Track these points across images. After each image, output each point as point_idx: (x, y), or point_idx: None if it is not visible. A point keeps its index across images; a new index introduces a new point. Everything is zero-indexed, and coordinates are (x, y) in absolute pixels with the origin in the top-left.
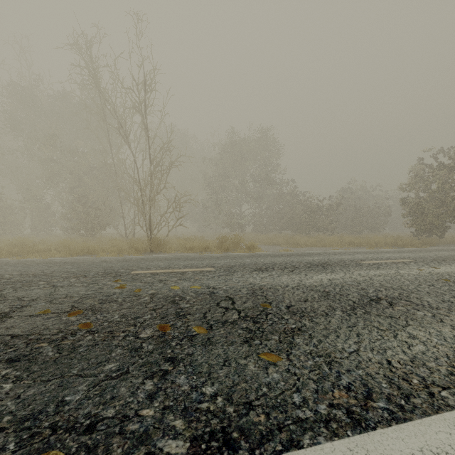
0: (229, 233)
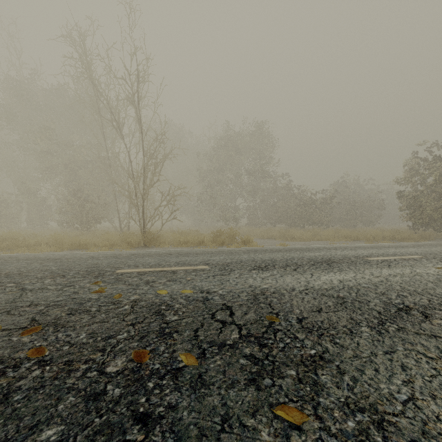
0: (223, 227)
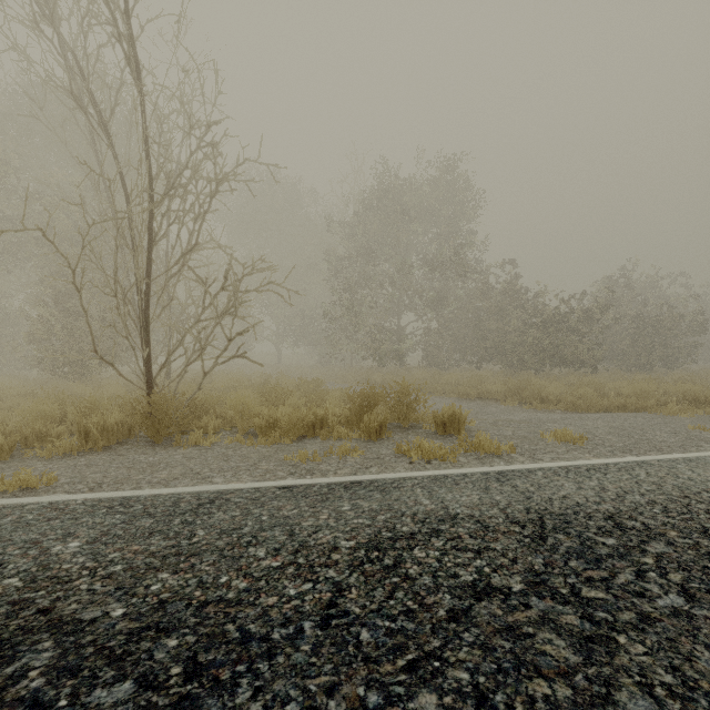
0: (376, 368)
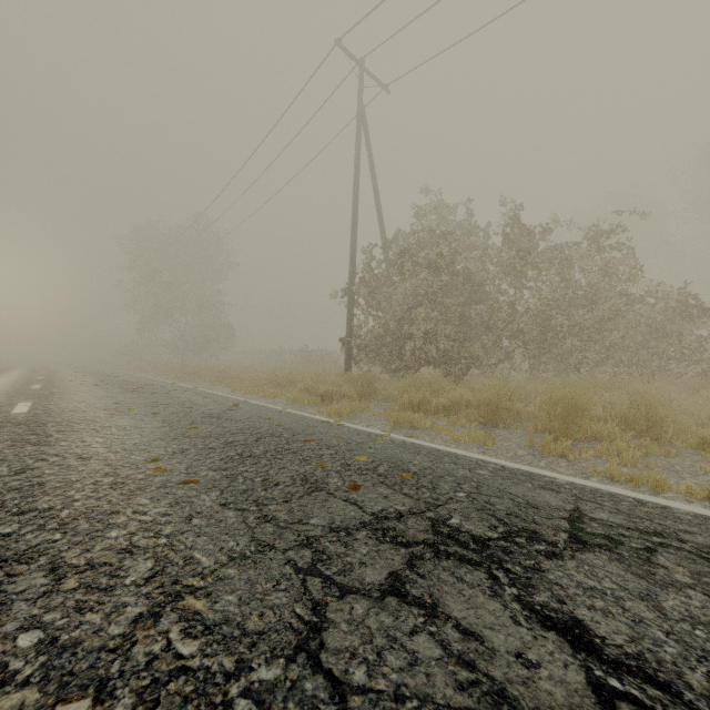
0: None
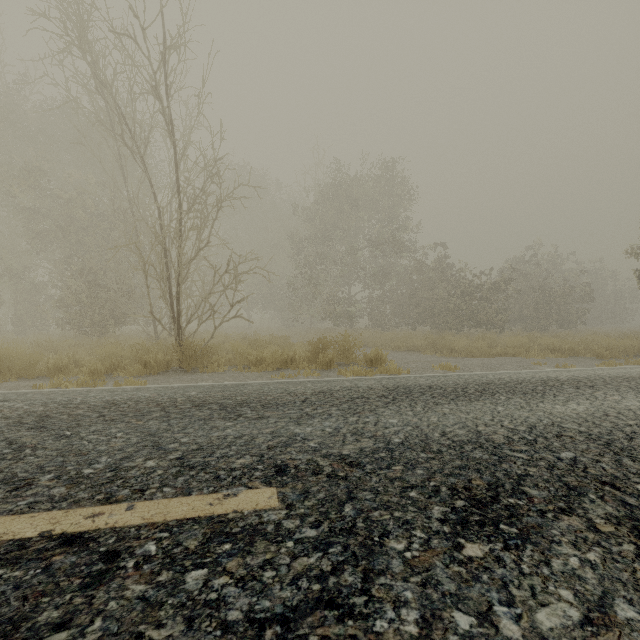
0: (331, 329)
